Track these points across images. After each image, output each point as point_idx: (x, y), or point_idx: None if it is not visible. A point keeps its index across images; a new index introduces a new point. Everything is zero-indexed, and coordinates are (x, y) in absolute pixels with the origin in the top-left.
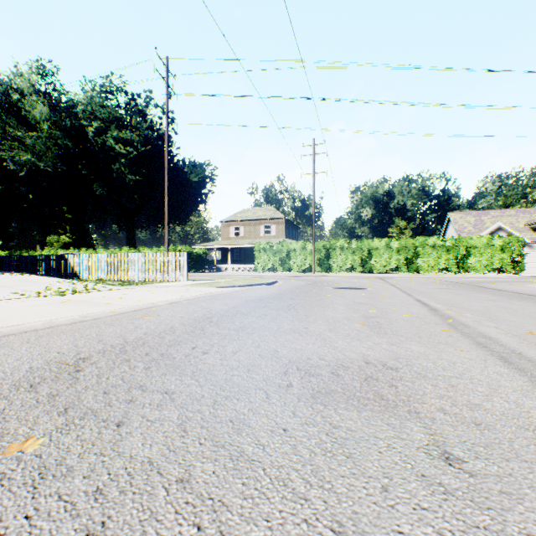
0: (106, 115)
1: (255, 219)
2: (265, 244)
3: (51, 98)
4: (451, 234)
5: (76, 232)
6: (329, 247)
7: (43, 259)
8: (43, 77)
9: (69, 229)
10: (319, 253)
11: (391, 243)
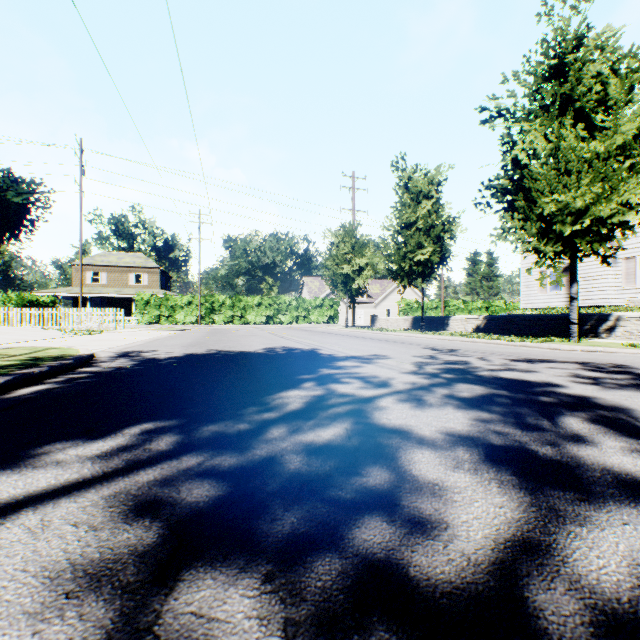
0: None
1: (124, 266)
2: (150, 297)
3: None
4: (306, 293)
5: None
6: (213, 302)
7: None
8: None
9: None
10: (204, 307)
11: (262, 301)
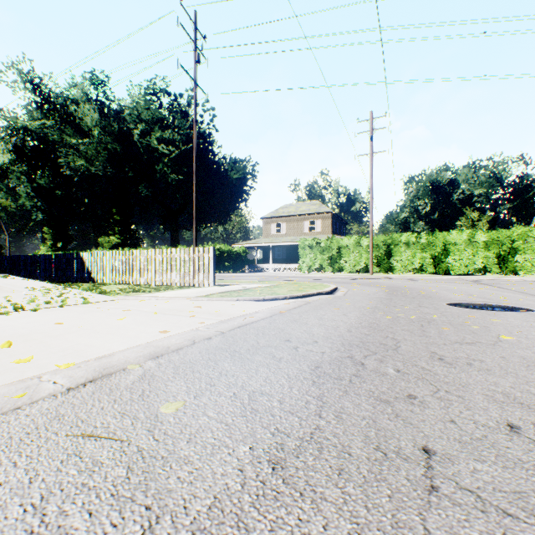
0: (150, 117)
1: (299, 215)
2: (311, 240)
3: (102, 105)
4: None
5: (124, 233)
6: (390, 242)
7: (60, 258)
8: (97, 87)
9: (118, 230)
10: (377, 250)
11: (476, 236)
